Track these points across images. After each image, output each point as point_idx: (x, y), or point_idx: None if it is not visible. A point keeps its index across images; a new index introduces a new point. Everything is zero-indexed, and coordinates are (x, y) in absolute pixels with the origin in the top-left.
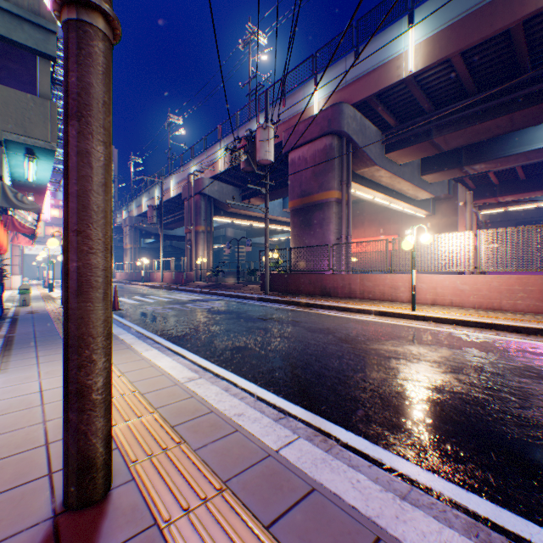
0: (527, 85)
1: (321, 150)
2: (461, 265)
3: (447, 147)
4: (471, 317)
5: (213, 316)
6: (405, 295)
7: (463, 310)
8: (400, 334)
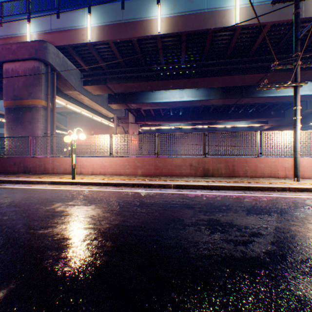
0: (144, 71)
1: (31, 69)
2: (105, 152)
3: (117, 91)
4: (101, 180)
5: None
6: (78, 170)
7: (104, 176)
8: (45, 197)
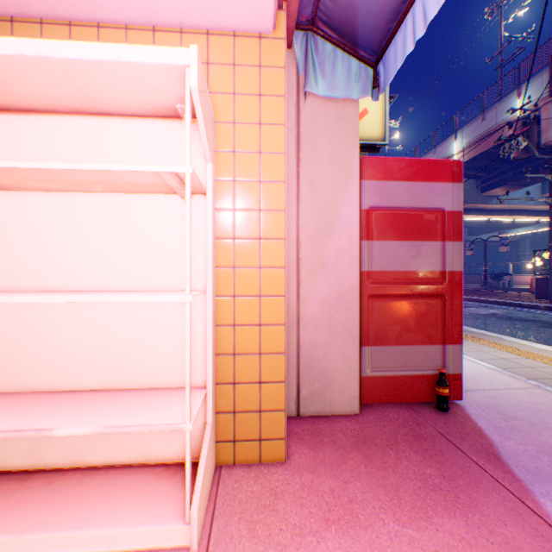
0: None
1: None
2: None
3: None
4: None
5: (512, 322)
6: None
7: None
8: None
